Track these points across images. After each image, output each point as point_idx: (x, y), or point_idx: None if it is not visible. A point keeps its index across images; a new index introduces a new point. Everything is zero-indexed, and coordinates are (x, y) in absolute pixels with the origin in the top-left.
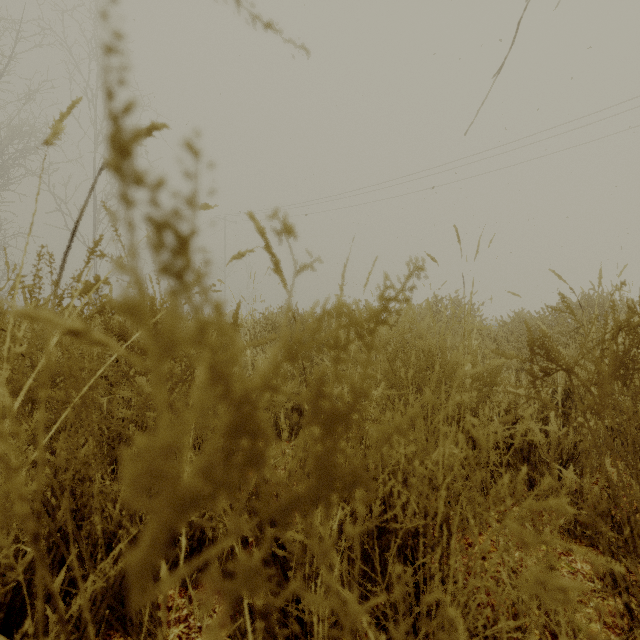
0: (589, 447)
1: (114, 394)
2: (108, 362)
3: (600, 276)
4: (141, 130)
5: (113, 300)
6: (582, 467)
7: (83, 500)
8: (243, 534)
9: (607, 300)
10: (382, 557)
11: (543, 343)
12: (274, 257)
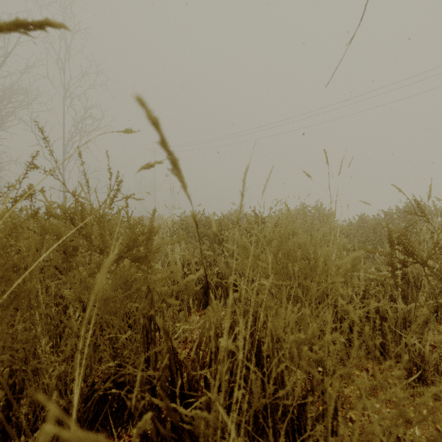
0: (427, 319)
1: (62, 279)
2: (38, 260)
3: (430, 189)
4: (29, 21)
5: (48, 206)
6: (421, 334)
7: (22, 375)
8: (157, 404)
9: (424, 207)
10: (273, 418)
11: (401, 241)
12: (172, 156)
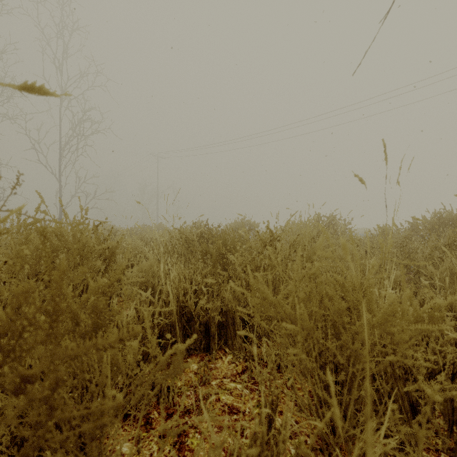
0: None
1: None
2: None
3: None
4: None
5: None
6: None
7: None
8: None
9: (455, 217)
10: None
11: None
12: None
